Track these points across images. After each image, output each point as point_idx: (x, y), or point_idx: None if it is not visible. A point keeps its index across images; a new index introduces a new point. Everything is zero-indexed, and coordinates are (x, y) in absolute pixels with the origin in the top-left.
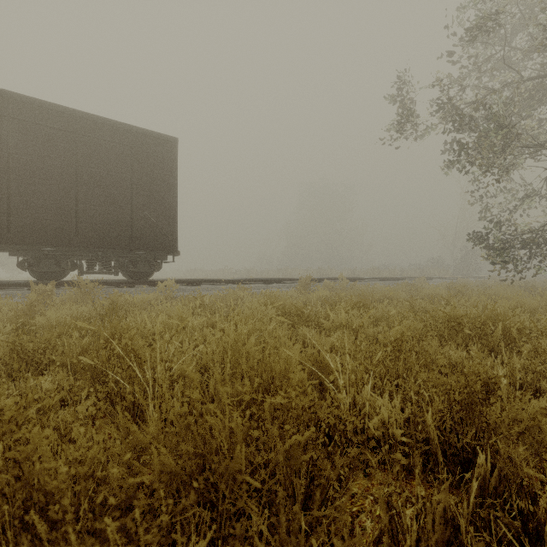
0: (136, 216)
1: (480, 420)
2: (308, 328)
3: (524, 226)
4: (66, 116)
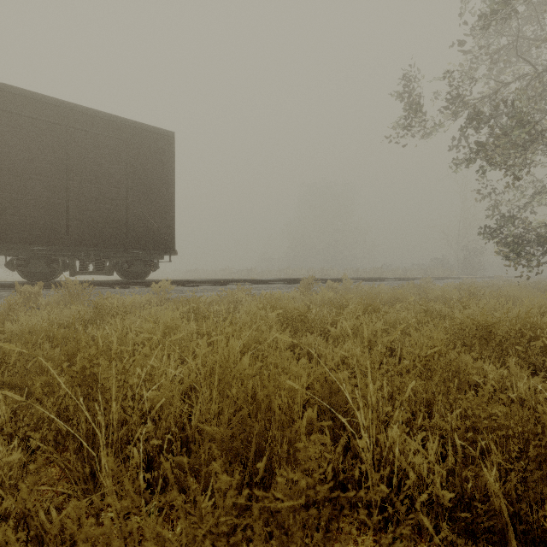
0: (130, 214)
1: None
2: (312, 336)
3: (536, 224)
4: (56, 108)
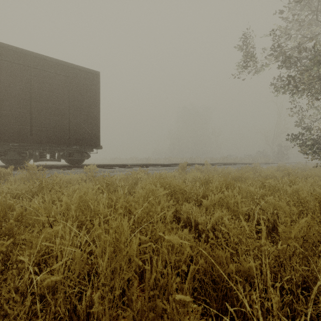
0: (72, 123)
1: None
2: (189, 205)
3: None
4: (23, 55)
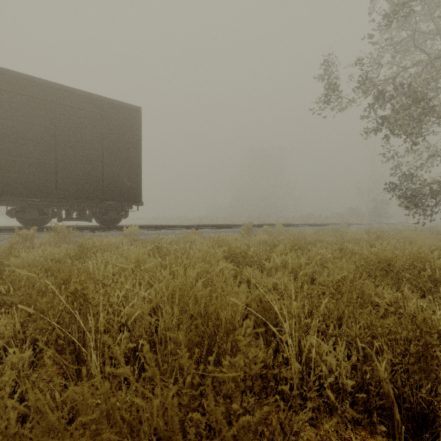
0: (106, 172)
1: (436, 373)
2: (251, 268)
3: (430, 180)
4: (47, 88)
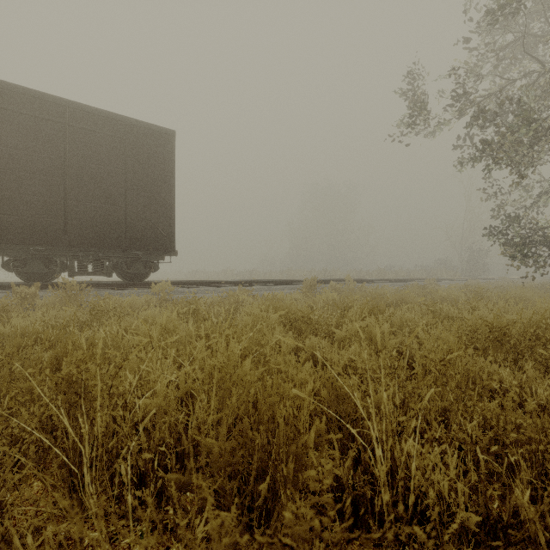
0: (130, 213)
1: None
2: (316, 338)
3: (543, 224)
4: (53, 106)
